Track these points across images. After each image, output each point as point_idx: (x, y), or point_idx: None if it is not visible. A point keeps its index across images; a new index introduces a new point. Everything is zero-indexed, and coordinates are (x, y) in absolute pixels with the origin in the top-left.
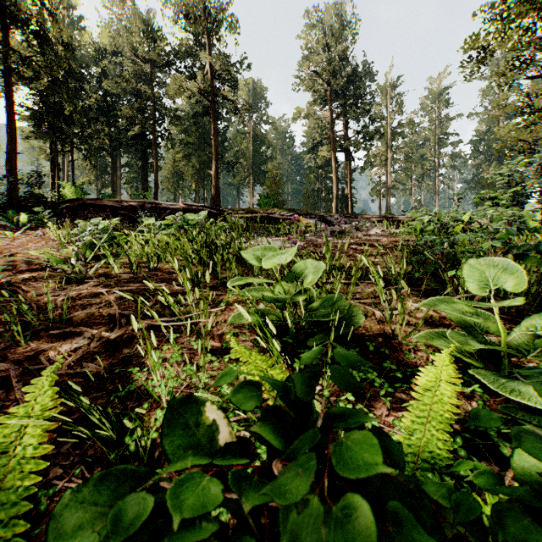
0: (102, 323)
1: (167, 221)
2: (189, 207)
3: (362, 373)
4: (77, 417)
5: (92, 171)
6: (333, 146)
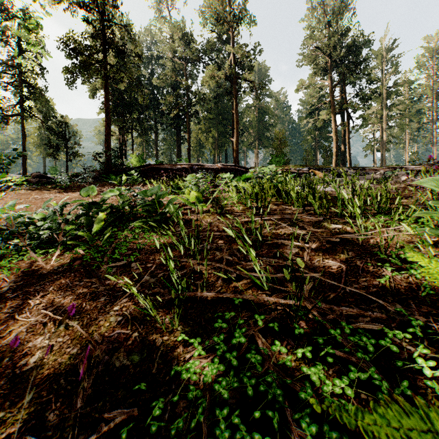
0: (287, 238)
1: (249, 173)
2: (225, 167)
3: None
4: (377, 290)
5: (140, 146)
6: (333, 110)
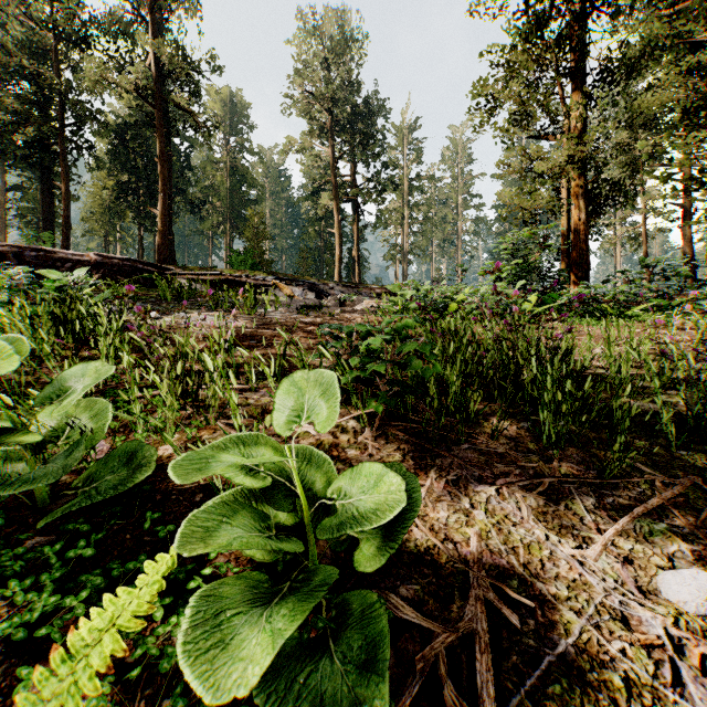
0: None
1: None
2: (106, 261)
3: (56, 597)
4: None
5: None
6: (335, 194)
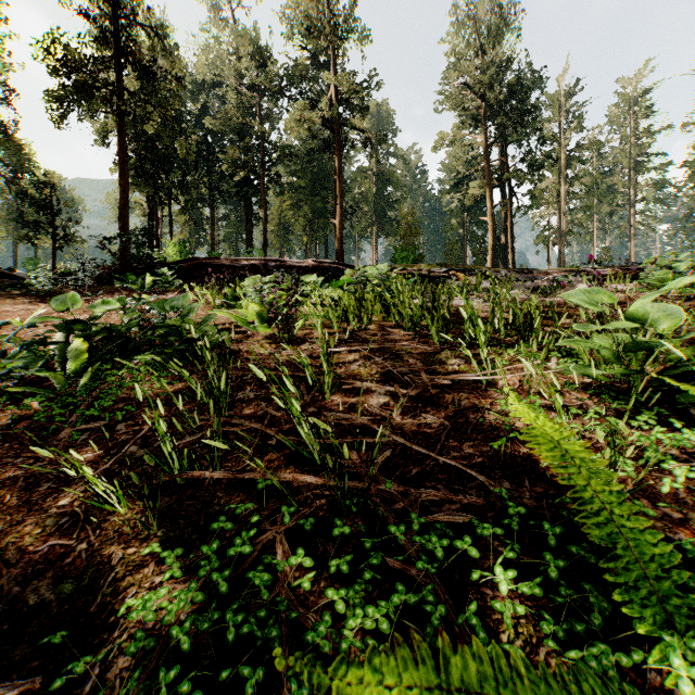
0: (379, 380)
1: (345, 276)
2: (319, 265)
3: None
4: (483, 461)
5: (186, 227)
6: (488, 181)
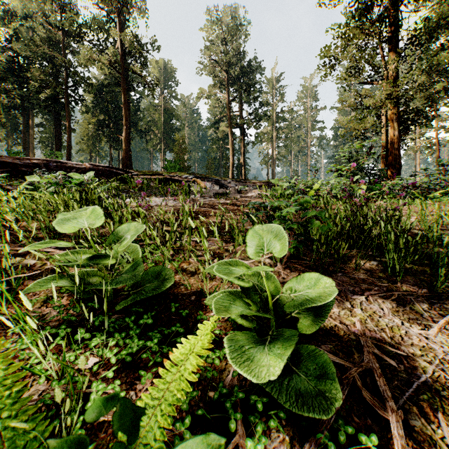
0: None
1: (47, 179)
2: (95, 168)
3: (142, 341)
4: None
5: (3, 128)
6: (230, 123)
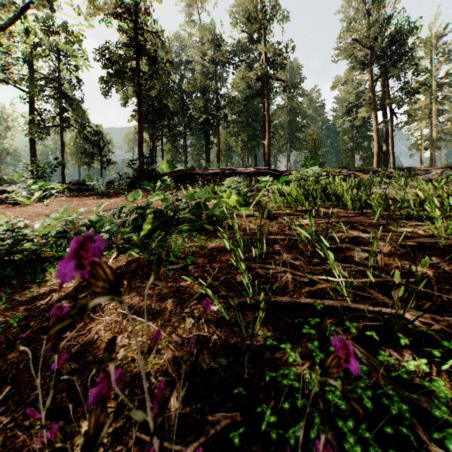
0: (351, 243)
1: (292, 176)
2: (257, 171)
3: None
4: None
5: (169, 152)
6: (373, 106)
